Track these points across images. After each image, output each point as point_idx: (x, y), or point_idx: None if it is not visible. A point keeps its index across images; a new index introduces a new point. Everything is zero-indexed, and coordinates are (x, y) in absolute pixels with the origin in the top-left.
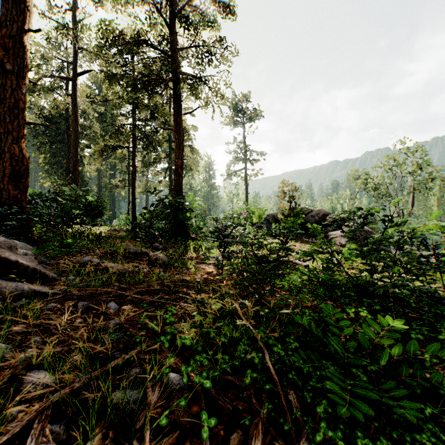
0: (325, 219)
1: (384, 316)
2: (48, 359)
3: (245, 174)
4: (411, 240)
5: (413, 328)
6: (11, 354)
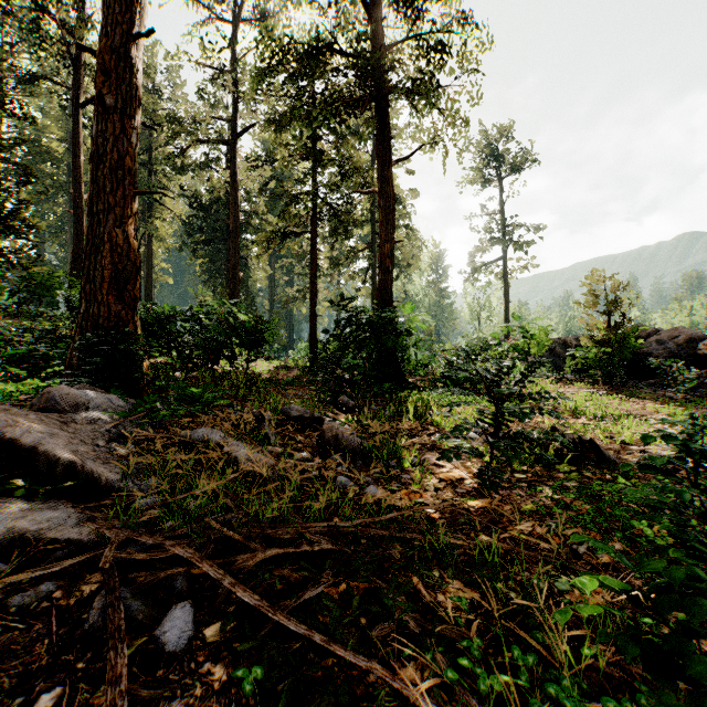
0: (692, 348)
1: None
2: None
3: (504, 267)
4: None
5: None
6: None
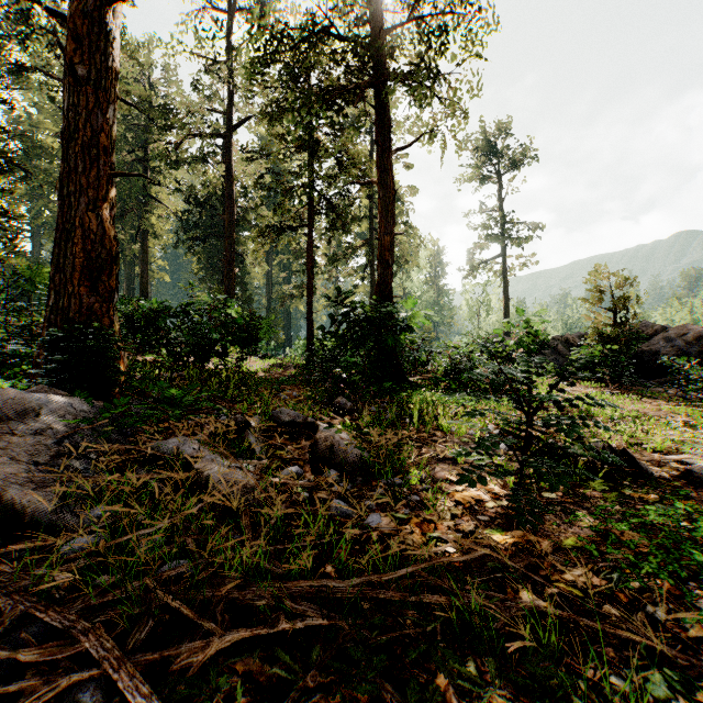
0: (701, 345)
1: None
2: None
3: (504, 264)
4: None
5: None
6: None
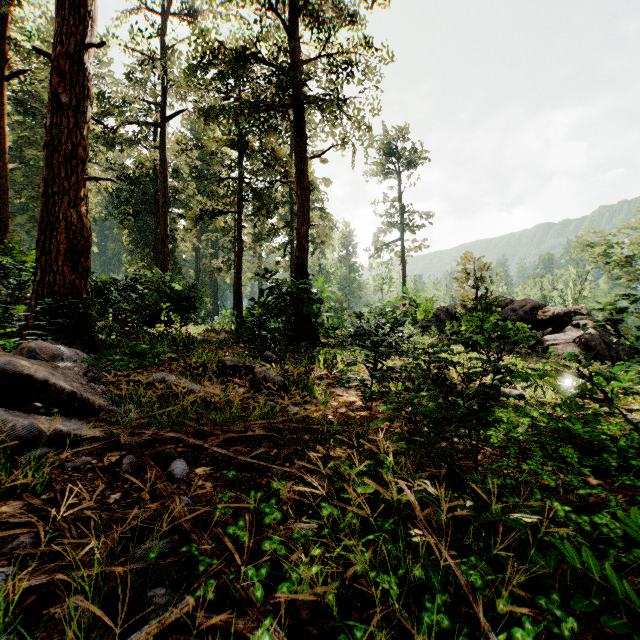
0: (535, 314)
1: None
2: None
3: (402, 247)
4: None
5: None
6: None
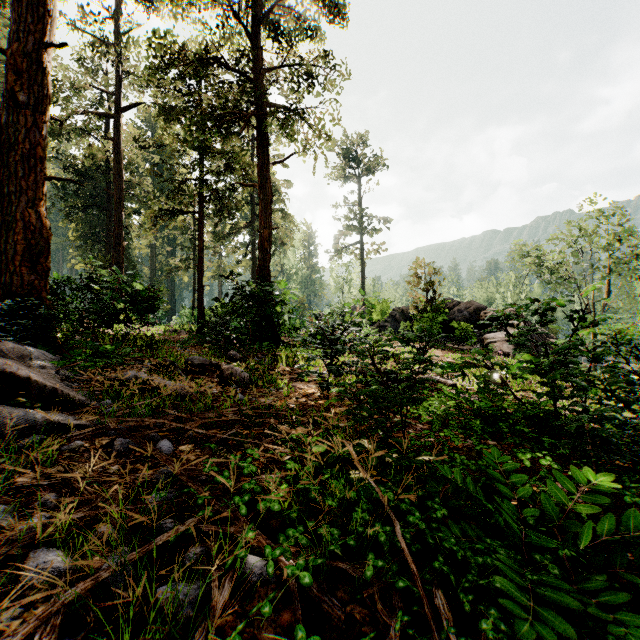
0: (478, 315)
1: (575, 465)
2: (61, 532)
3: (361, 250)
4: (616, 349)
5: (625, 486)
6: (10, 520)
